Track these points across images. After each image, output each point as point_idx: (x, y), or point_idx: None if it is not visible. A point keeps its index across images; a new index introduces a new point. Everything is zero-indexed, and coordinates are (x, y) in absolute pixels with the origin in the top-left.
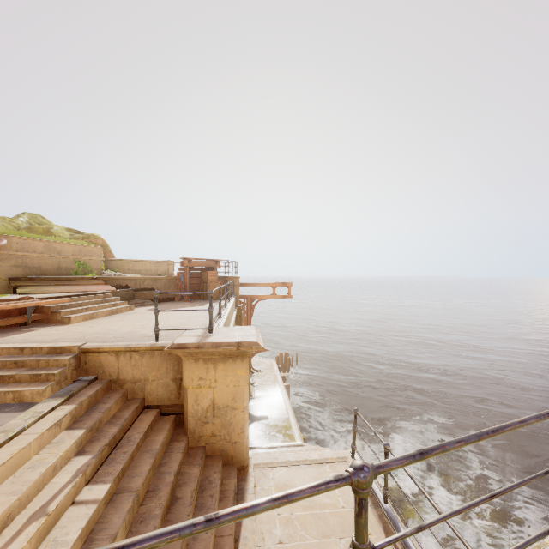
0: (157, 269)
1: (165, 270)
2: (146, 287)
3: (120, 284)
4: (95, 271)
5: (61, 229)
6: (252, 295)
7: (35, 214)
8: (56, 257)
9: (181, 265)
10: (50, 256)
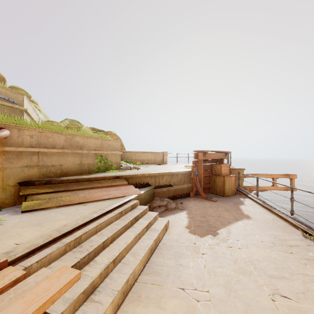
0: (155, 159)
1: (160, 159)
2: (165, 184)
3: (141, 181)
4: (114, 165)
5: (88, 128)
6: (251, 186)
7: (73, 119)
8: (77, 153)
9: (194, 158)
10: (71, 152)
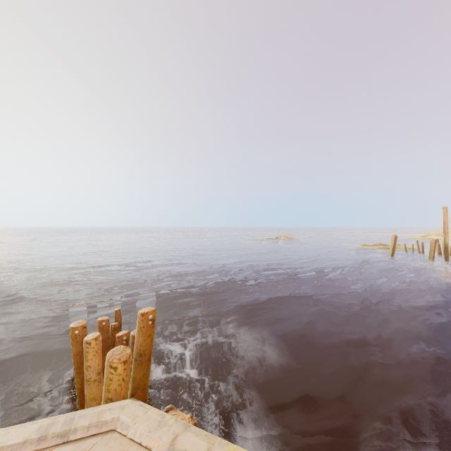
0: None
1: None
2: None
3: None
4: None
5: None
6: None
7: None
8: None
9: None
10: None
